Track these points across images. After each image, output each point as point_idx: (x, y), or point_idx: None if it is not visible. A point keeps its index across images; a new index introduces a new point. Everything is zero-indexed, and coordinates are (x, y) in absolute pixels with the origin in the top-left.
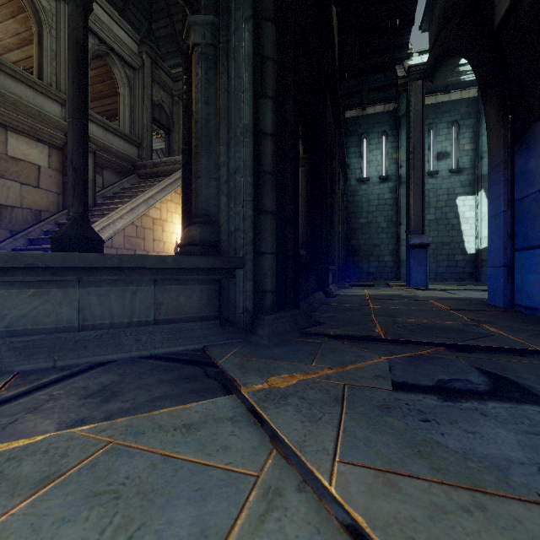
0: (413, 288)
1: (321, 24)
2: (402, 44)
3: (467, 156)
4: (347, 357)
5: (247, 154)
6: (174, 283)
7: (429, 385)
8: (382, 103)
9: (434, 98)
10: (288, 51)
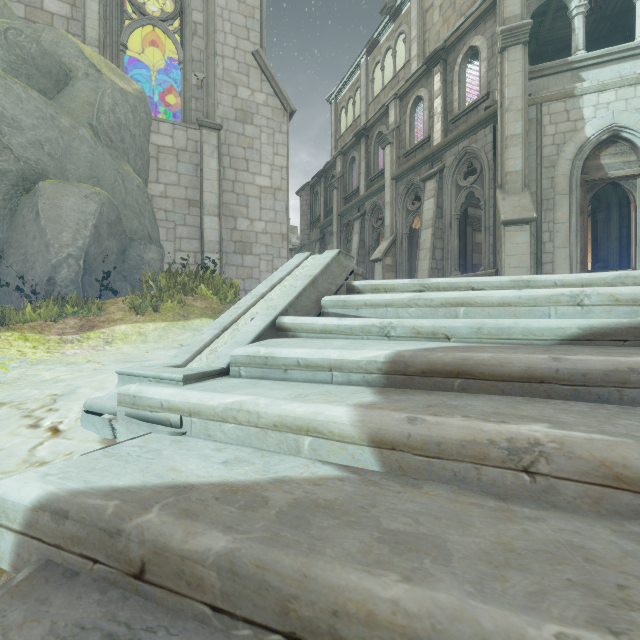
0: None
1: None
2: None
3: None
4: None
5: (617, 244)
6: None
7: None
8: None
9: None
10: None
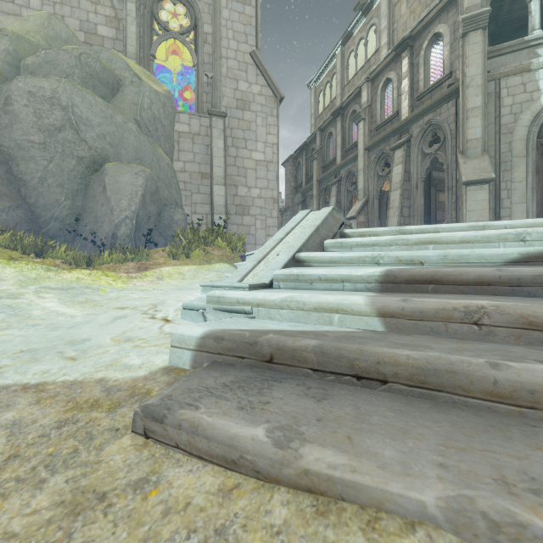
0: None
1: None
2: None
3: None
4: None
5: None
6: None
7: None
8: None
9: None
10: None
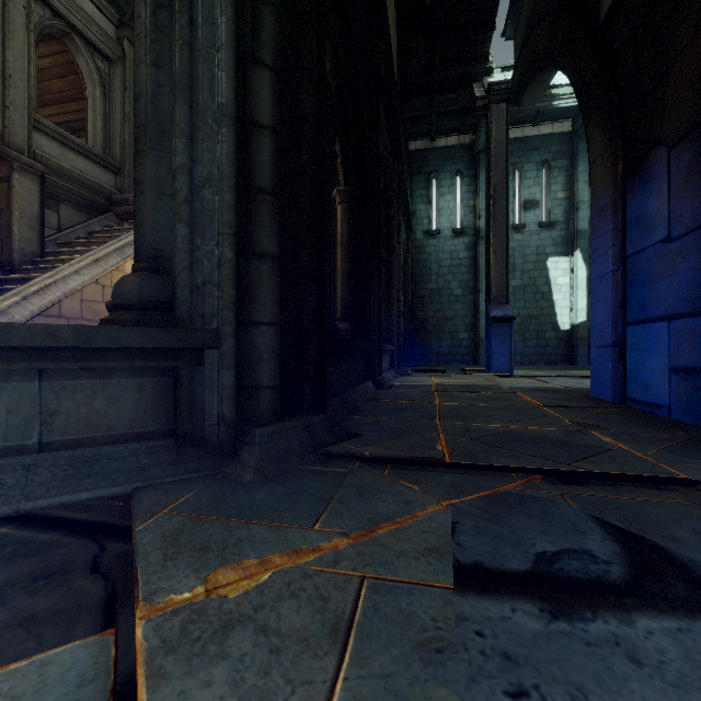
0: (494, 374)
1: (369, 1)
2: (481, 54)
3: (559, 206)
4: (382, 505)
5: (224, 155)
6: (82, 375)
7: (521, 570)
8: (456, 133)
9: (520, 130)
10: (305, 7)
